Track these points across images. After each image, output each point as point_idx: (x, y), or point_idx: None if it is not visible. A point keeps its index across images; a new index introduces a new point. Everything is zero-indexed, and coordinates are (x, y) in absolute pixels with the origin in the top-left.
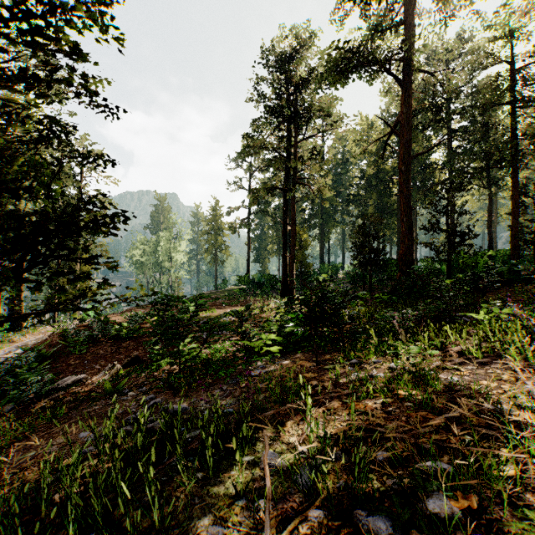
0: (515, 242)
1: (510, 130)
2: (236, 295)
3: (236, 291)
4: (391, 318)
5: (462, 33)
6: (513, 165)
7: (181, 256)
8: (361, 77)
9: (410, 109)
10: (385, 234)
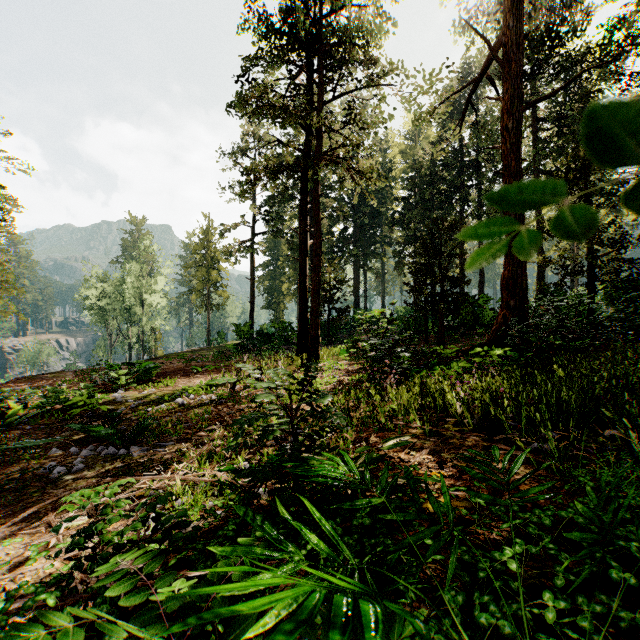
0: None
1: None
2: (229, 353)
3: (230, 347)
4: None
5: None
6: None
7: (158, 298)
8: None
9: (521, 23)
10: (464, 252)
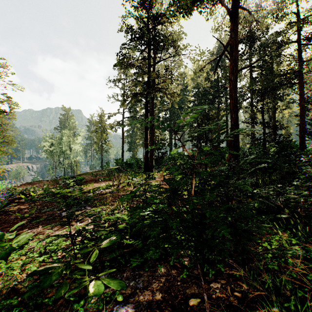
0: (302, 133)
1: (298, 58)
2: (113, 172)
3: (113, 169)
4: (272, 199)
5: (258, 6)
6: (301, 82)
7: (78, 146)
8: (201, 15)
9: (237, 36)
10: None
